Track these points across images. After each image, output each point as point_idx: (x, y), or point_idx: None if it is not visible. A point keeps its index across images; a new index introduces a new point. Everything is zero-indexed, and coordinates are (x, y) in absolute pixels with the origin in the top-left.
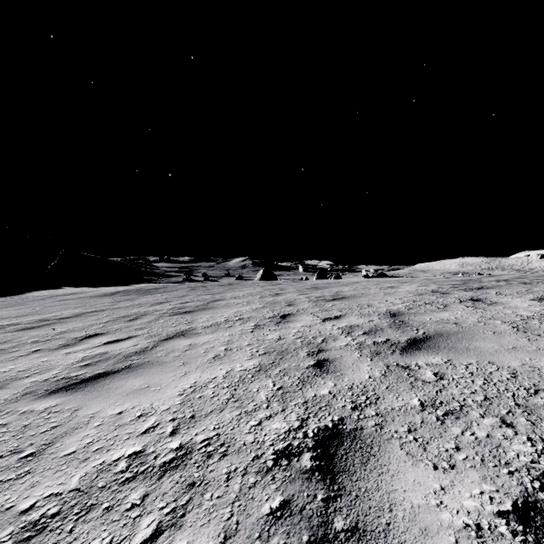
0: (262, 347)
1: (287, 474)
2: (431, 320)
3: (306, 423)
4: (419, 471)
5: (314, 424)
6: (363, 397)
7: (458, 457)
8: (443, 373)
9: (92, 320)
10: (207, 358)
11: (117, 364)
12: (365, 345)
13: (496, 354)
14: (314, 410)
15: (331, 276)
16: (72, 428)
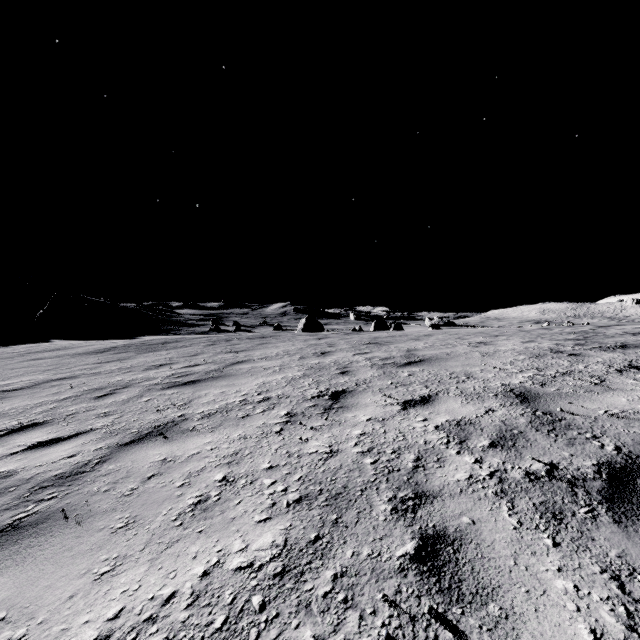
0: (295, 477)
1: None
2: (605, 413)
3: None
4: None
5: None
6: None
7: None
8: None
9: (46, 395)
10: (181, 506)
11: (4, 512)
12: (511, 482)
13: None
14: None
15: (390, 326)
16: None
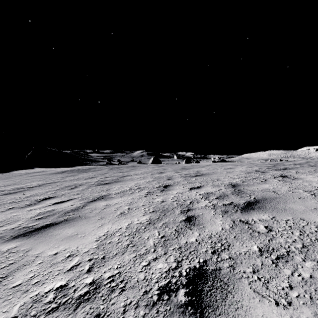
0: (151, 207)
1: (168, 308)
2: (258, 189)
3: (181, 264)
4: (265, 307)
5: (186, 265)
6: (219, 244)
7: (292, 295)
8: (271, 226)
9: (48, 188)
10: (116, 214)
11: (59, 218)
12: (217, 206)
13: (304, 212)
14: (186, 254)
15: (193, 161)
16: (22, 265)
